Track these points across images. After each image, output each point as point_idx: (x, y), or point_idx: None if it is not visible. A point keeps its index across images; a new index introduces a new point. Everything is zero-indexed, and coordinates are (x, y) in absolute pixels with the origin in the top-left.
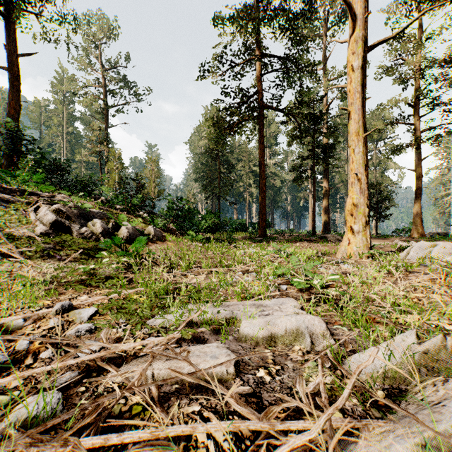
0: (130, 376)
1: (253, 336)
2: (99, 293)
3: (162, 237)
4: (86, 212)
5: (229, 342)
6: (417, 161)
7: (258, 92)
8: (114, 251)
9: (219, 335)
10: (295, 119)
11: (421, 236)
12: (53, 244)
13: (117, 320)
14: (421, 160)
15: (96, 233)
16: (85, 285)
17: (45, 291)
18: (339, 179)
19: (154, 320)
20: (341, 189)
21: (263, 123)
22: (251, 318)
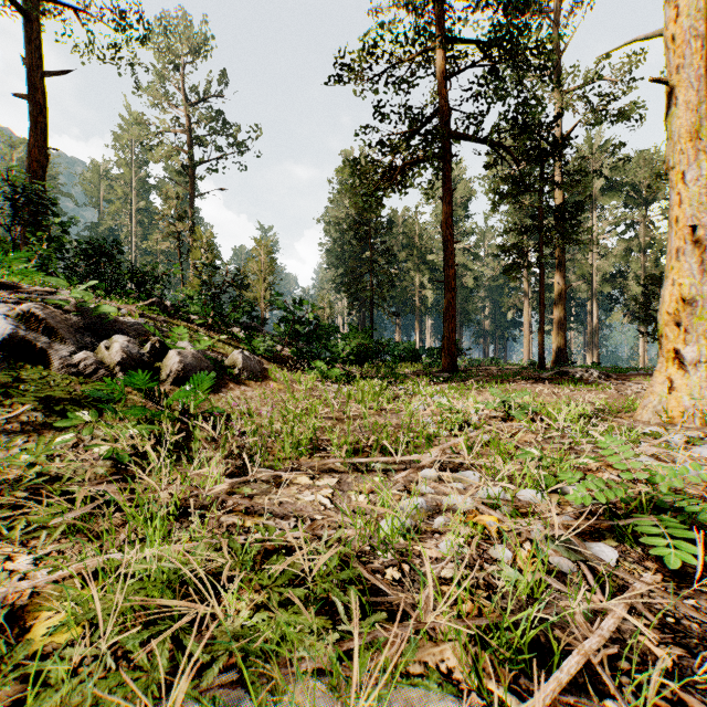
0: None
1: None
2: None
3: (260, 373)
4: (104, 321)
5: None
6: None
7: (442, 112)
8: (140, 403)
9: None
10: (511, 155)
11: None
12: None
13: None
14: None
15: (109, 364)
16: None
17: None
18: (578, 272)
19: None
20: (581, 290)
21: (450, 167)
22: None
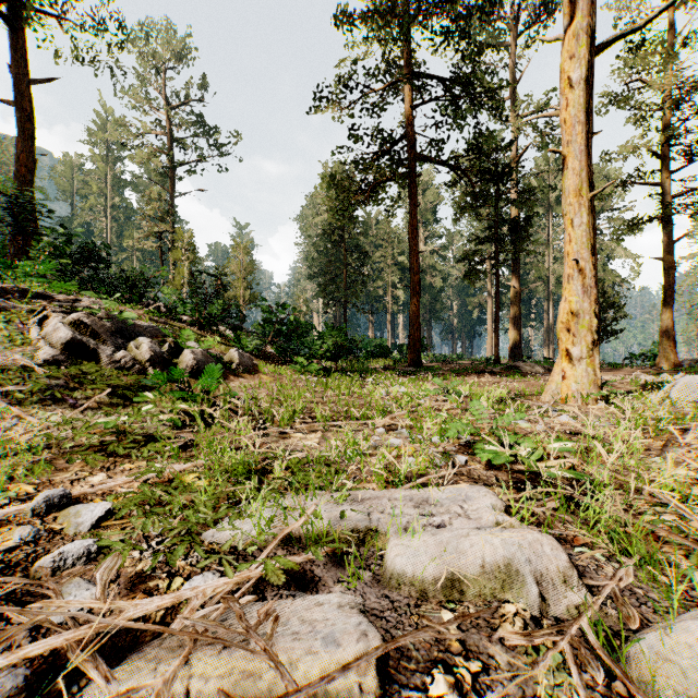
0: (135, 693)
1: (413, 577)
2: (128, 469)
3: (252, 367)
4: (127, 325)
5: (365, 587)
6: (667, 244)
7: (408, 136)
8: (169, 390)
9: (343, 576)
10: (468, 176)
11: (672, 365)
12: (64, 378)
13: (144, 533)
14: (672, 242)
15: (141, 360)
16: (108, 453)
17: (30, 465)
18: (535, 274)
19: (216, 533)
20: (538, 291)
21: (415, 185)
22: (407, 534)
